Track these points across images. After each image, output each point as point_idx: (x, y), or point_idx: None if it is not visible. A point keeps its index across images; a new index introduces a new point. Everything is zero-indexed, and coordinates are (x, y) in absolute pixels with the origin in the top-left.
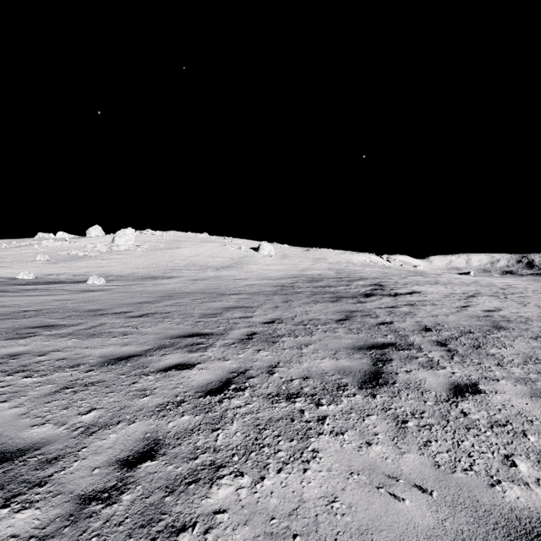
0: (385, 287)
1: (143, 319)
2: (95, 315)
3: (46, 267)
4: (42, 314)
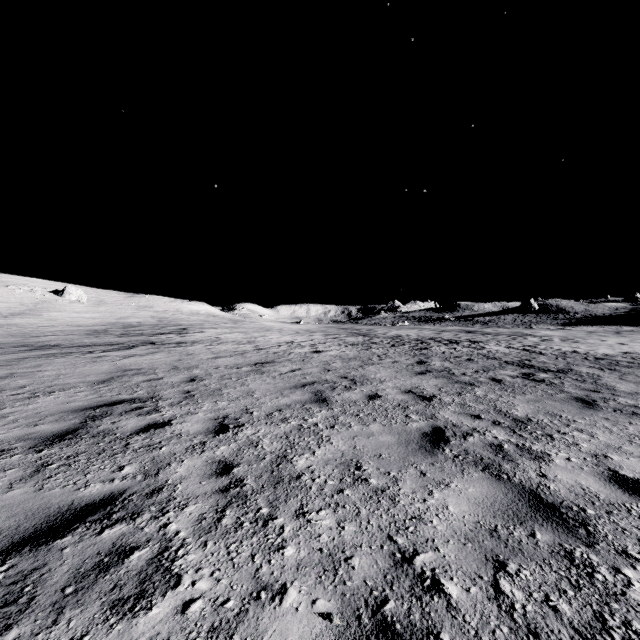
0: (185, 330)
1: None
2: None
3: None
4: None
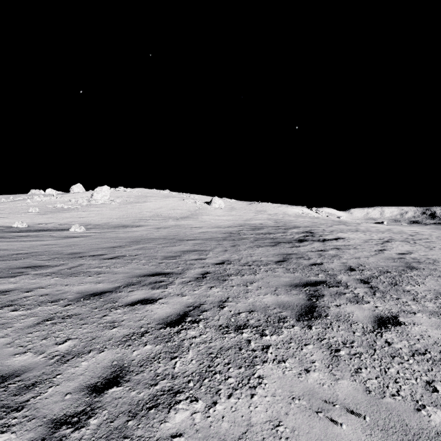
0: (314, 234)
1: (115, 260)
2: (75, 257)
3: (37, 218)
4: (31, 257)
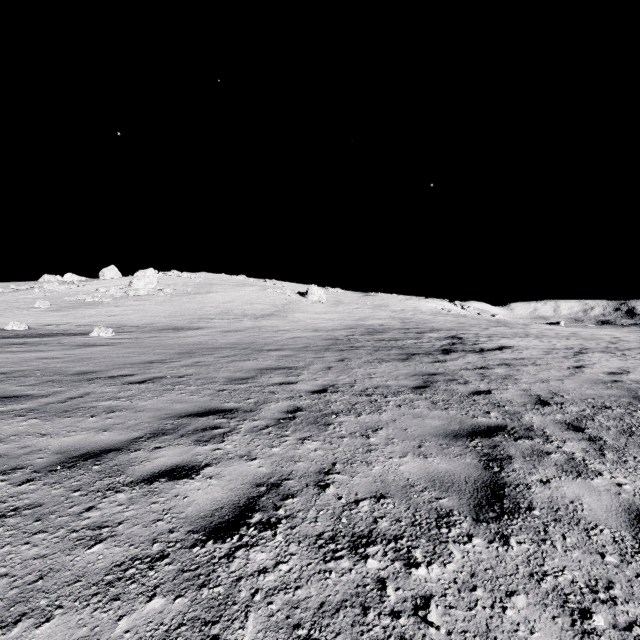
0: (465, 341)
1: (145, 386)
2: (81, 380)
3: (46, 316)
4: (10, 379)
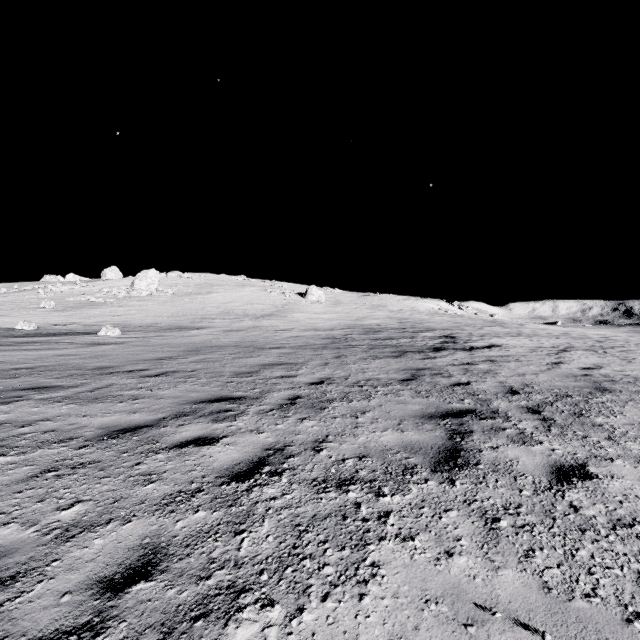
0: (457, 340)
1: (161, 378)
2: (102, 374)
3: (52, 316)
4: (37, 373)
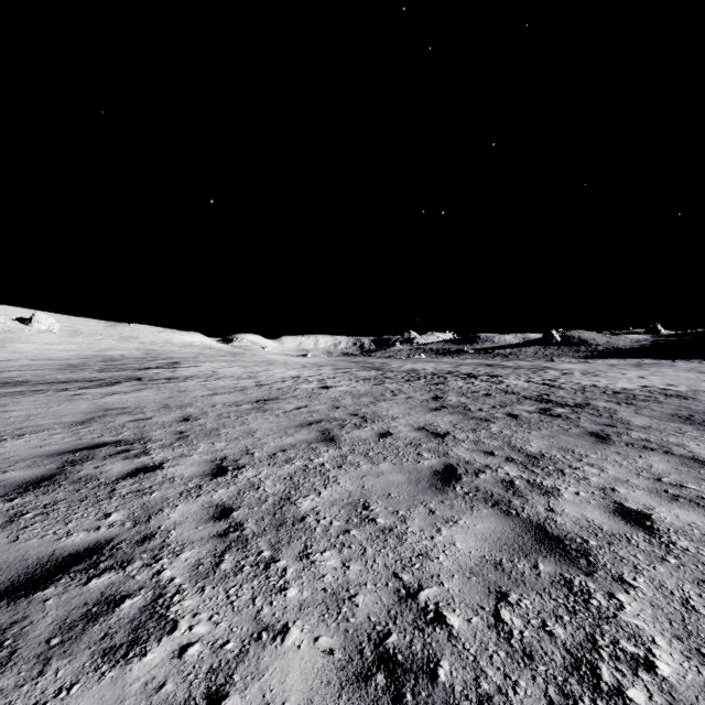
0: (177, 364)
1: None
2: None
3: None
4: None
